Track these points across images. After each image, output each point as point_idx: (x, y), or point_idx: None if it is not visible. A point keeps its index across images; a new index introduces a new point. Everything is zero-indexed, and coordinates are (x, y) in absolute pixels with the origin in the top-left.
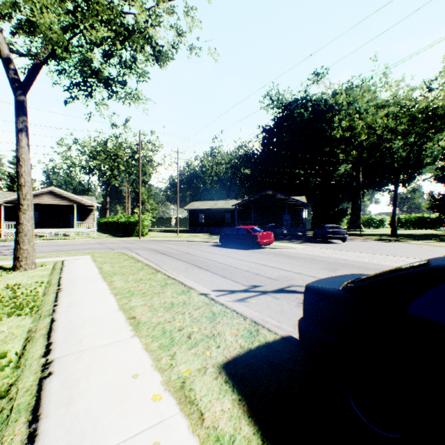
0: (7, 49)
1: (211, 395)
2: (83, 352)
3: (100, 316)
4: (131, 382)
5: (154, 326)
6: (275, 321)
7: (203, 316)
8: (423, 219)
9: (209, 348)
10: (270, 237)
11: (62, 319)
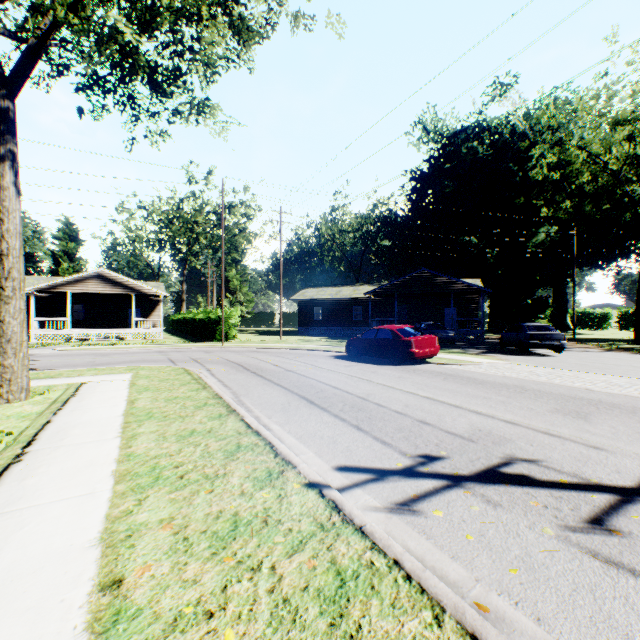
0: None
1: None
2: None
3: (36, 566)
4: None
5: None
6: (529, 619)
7: (309, 587)
8: None
9: None
10: (432, 344)
11: None
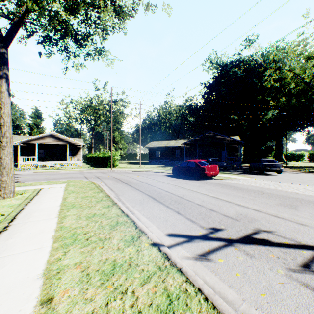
0: None
1: None
2: None
3: (8, 289)
4: None
5: None
6: None
7: (152, 304)
8: None
9: None
10: (215, 169)
11: None
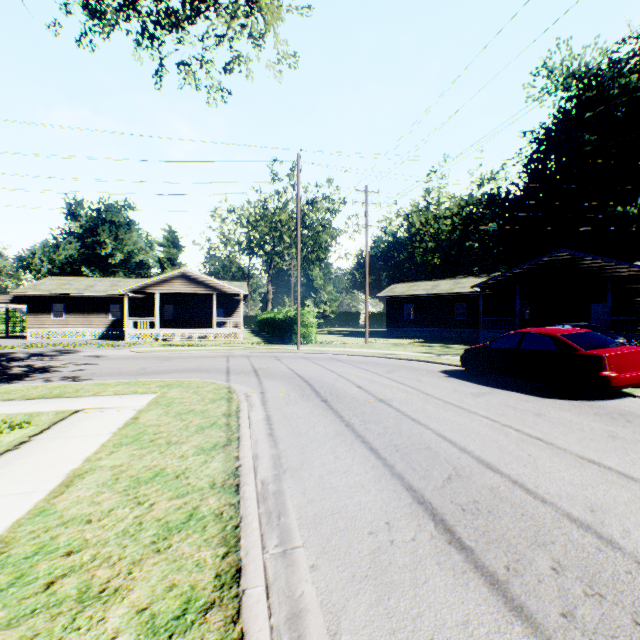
0: None
1: None
2: None
3: None
4: None
5: None
6: None
7: None
8: None
9: None
10: None
11: None
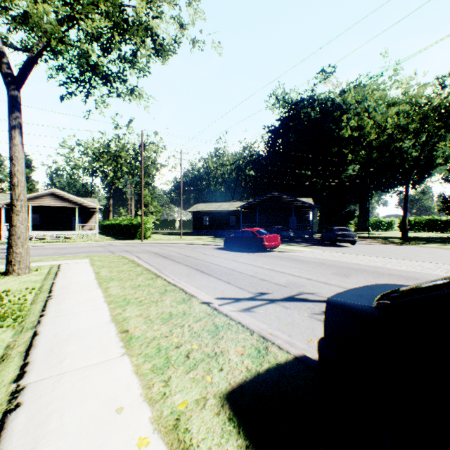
0: (0, 41)
1: (211, 439)
2: (62, 375)
3: (89, 328)
4: (114, 418)
5: (148, 342)
6: (286, 336)
7: (204, 329)
8: (433, 221)
9: (210, 371)
10: (276, 240)
11: (45, 333)
